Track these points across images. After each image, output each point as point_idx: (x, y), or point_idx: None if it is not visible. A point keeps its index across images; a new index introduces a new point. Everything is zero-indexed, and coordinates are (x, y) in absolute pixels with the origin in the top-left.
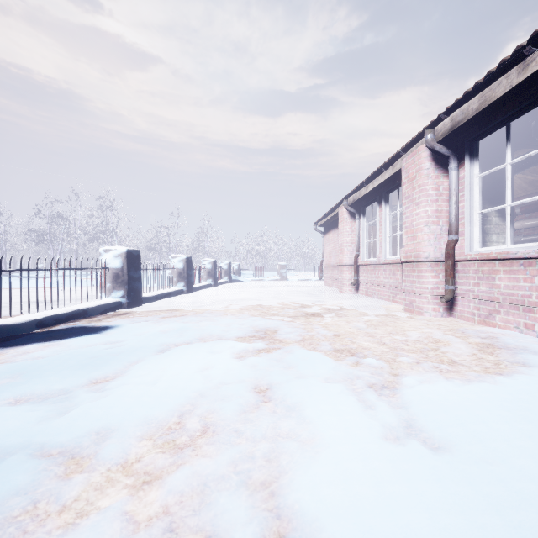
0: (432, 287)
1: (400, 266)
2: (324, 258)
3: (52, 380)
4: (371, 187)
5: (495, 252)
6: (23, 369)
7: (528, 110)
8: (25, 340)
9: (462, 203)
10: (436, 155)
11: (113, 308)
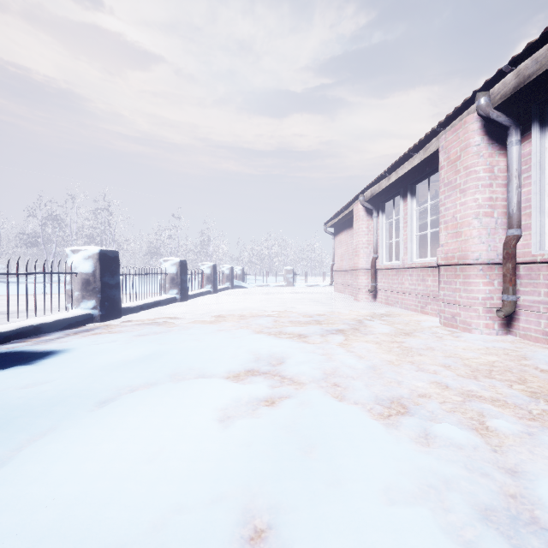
0: (484, 297)
1: (432, 271)
2: (334, 262)
3: None
4: (395, 178)
5: None
6: None
7: None
8: None
9: (527, 188)
10: (490, 126)
11: (81, 323)
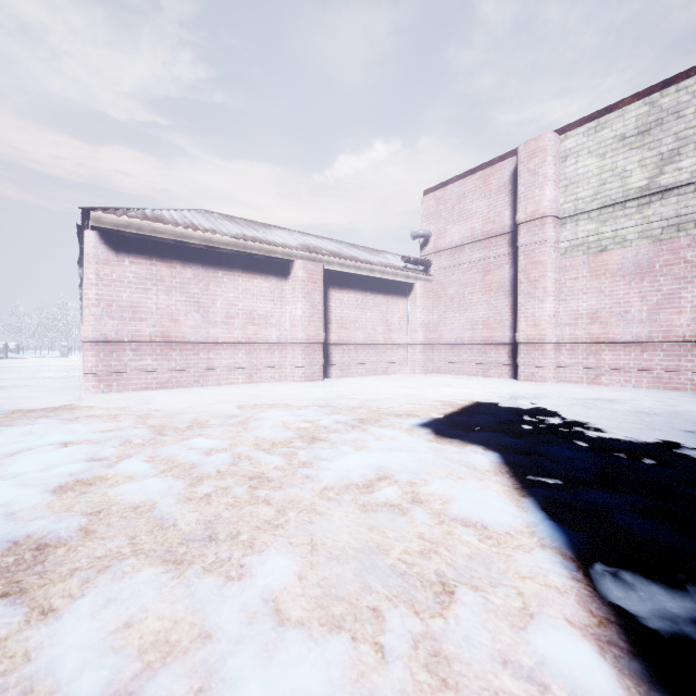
0: None
1: None
2: None
3: None
4: None
5: None
6: None
7: None
8: None
9: None
10: None
11: None
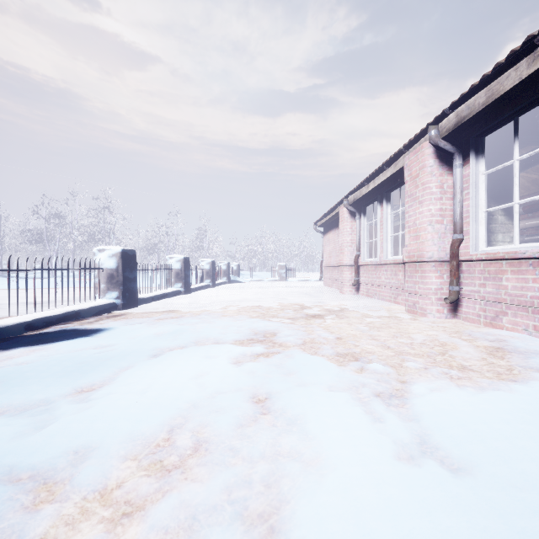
0: (436, 288)
1: (402, 267)
2: (323, 258)
3: (33, 389)
4: (373, 186)
5: (502, 252)
6: (4, 376)
7: (537, 104)
8: (11, 343)
9: (467, 202)
10: (440, 152)
11: (108, 310)
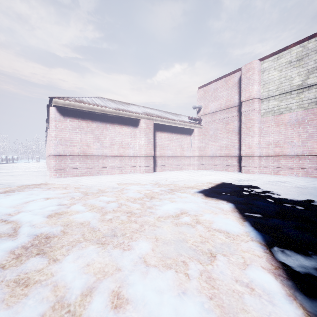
0: None
1: None
2: None
3: None
4: None
5: None
6: None
7: None
8: None
9: None
10: None
11: None
